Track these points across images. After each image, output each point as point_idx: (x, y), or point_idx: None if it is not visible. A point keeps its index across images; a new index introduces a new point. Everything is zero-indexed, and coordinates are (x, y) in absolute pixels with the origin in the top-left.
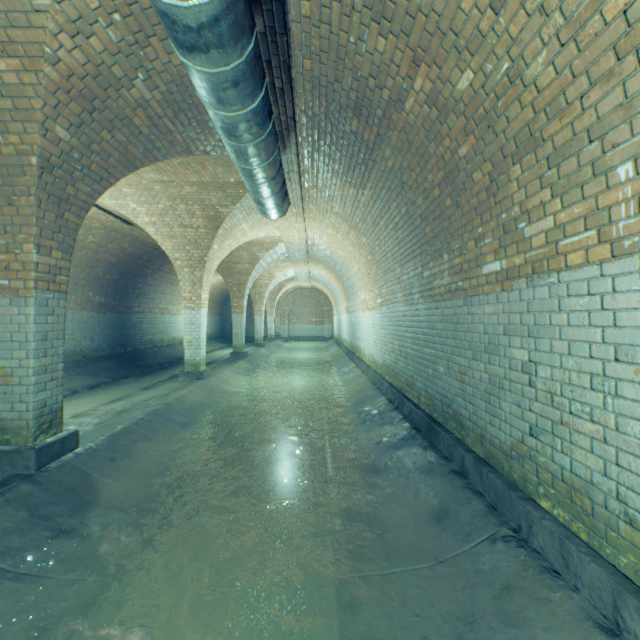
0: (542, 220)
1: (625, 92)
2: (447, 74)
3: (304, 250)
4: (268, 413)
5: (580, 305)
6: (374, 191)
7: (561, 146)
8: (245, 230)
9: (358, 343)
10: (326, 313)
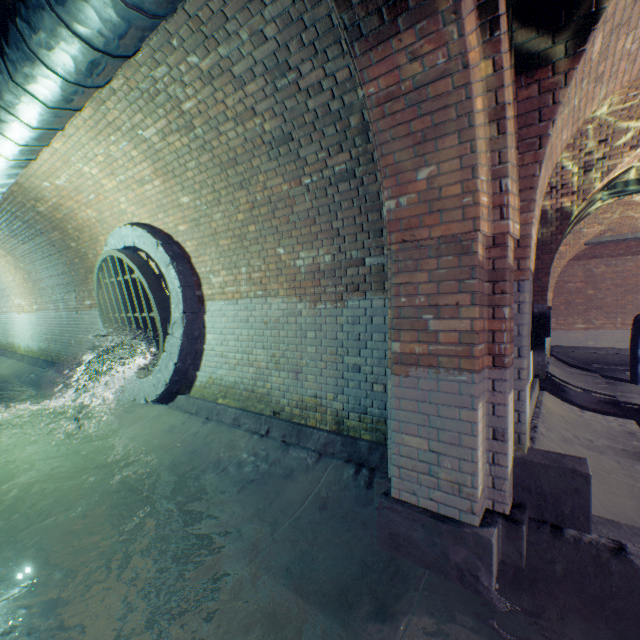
0: None
1: None
2: (68, 239)
3: None
4: None
5: None
6: (34, 248)
7: None
8: None
9: (12, 340)
10: None
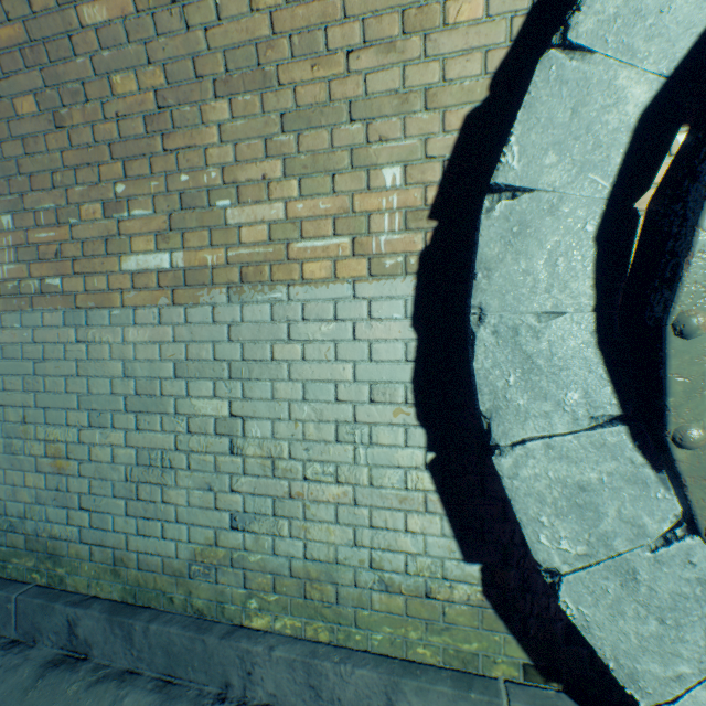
0: (265, 205)
1: (405, 79)
2: None
3: None
4: None
5: (324, 333)
6: None
7: (309, 107)
8: None
9: None
10: None
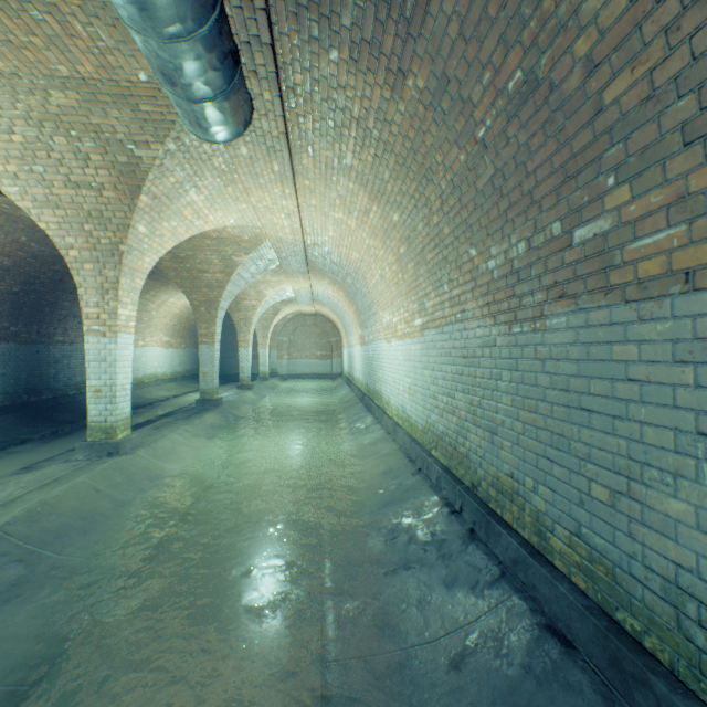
0: None
1: None
2: None
3: (301, 254)
4: (223, 525)
5: None
6: (434, 66)
7: None
8: (199, 206)
9: (378, 386)
10: (334, 345)
